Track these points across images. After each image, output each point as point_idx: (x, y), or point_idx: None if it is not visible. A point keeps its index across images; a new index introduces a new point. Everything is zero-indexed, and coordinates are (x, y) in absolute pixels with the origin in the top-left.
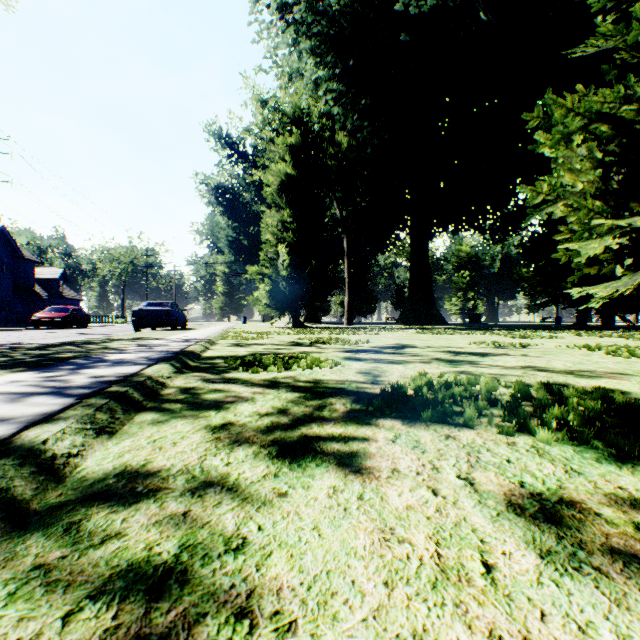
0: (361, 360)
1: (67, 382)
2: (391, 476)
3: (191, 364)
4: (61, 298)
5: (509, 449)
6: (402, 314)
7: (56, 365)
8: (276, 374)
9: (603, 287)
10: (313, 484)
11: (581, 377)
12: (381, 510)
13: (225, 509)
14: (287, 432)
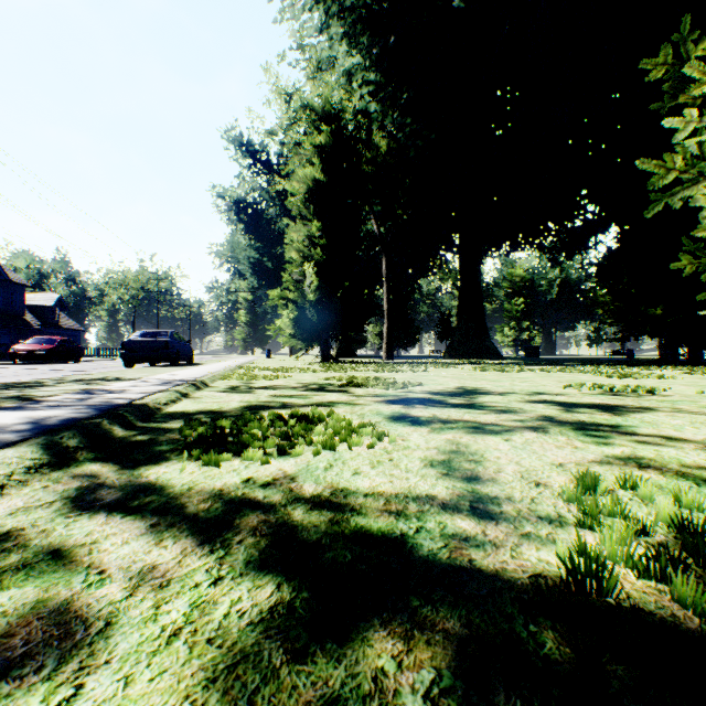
0: (421, 423)
1: None
2: None
3: (116, 434)
4: (57, 328)
5: None
6: (450, 346)
7: None
8: (256, 469)
9: None
10: None
11: None
12: None
13: None
14: None
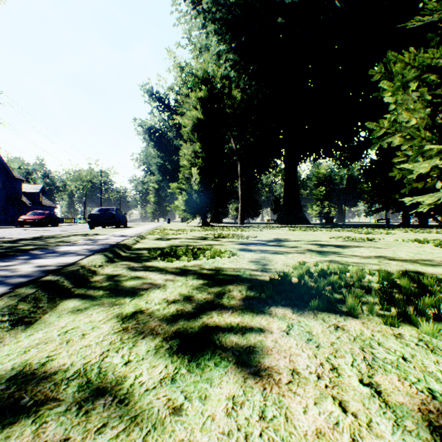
0: (252, 251)
1: (13, 271)
2: (292, 381)
3: (122, 254)
4: (41, 205)
5: (399, 343)
6: (278, 217)
7: (15, 256)
8: (186, 263)
9: (429, 196)
10: (211, 393)
11: (426, 265)
12: (288, 439)
13: (108, 437)
14: (189, 322)
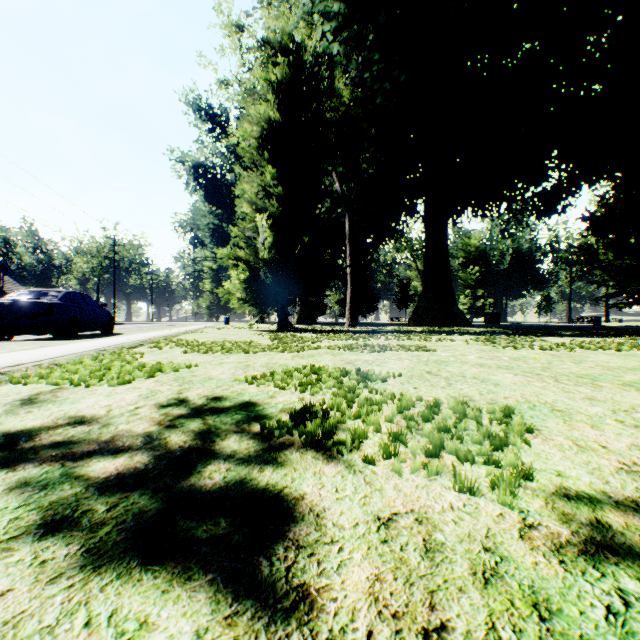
0: None
1: None
2: None
3: None
4: None
5: None
6: (415, 313)
7: None
8: None
9: None
10: None
11: None
12: None
13: None
14: None
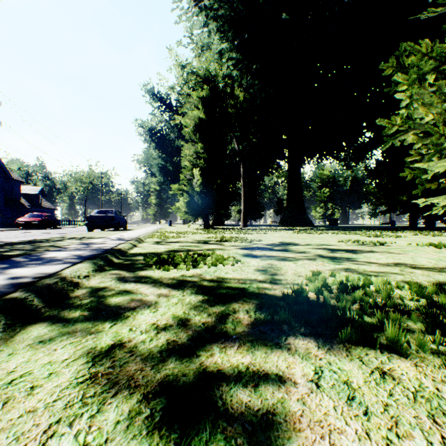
0: (257, 257)
1: None
2: None
3: (115, 261)
4: (40, 207)
5: None
6: (282, 219)
7: None
8: (184, 272)
9: (444, 198)
10: None
11: None
12: None
13: None
14: (182, 363)
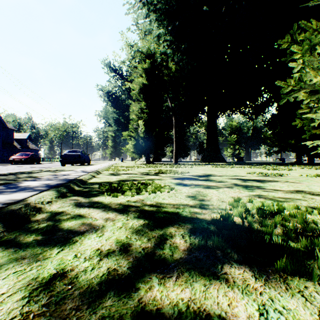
0: (187, 185)
1: None
2: None
3: (76, 189)
4: (28, 148)
5: None
6: (203, 157)
7: None
8: (130, 198)
9: None
10: None
11: None
12: None
13: None
14: (120, 300)
